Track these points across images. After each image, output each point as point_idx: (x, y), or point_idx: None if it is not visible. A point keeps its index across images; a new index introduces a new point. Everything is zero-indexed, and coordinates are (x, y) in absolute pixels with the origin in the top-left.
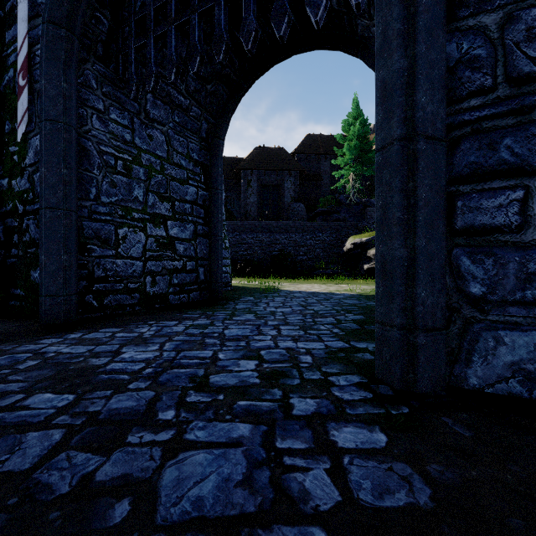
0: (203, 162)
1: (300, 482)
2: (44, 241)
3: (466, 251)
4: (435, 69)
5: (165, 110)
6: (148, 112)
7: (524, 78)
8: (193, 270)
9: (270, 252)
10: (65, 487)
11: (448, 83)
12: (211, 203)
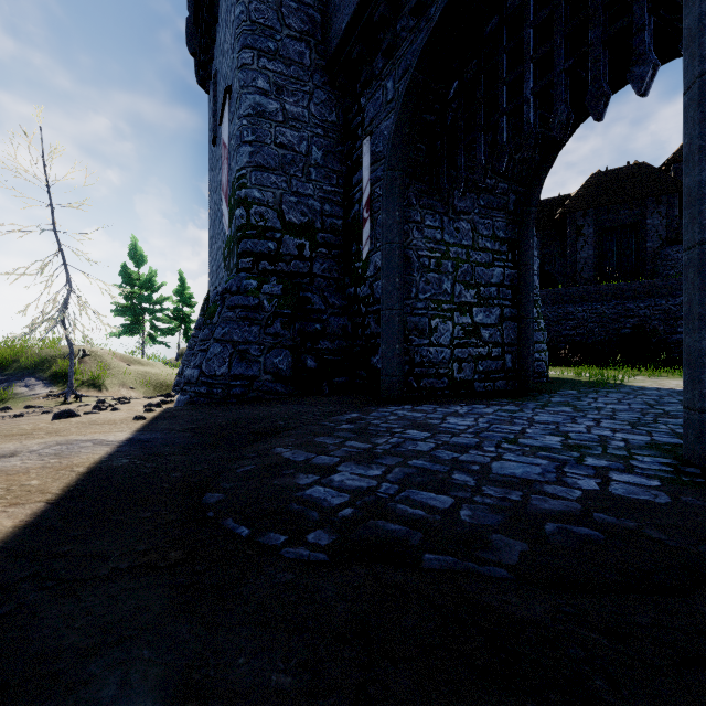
0: (510, 237)
1: (574, 481)
2: (385, 335)
3: None
4: None
5: (470, 199)
6: (455, 207)
7: None
8: (498, 356)
9: (617, 330)
10: (447, 458)
11: None
12: (520, 281)
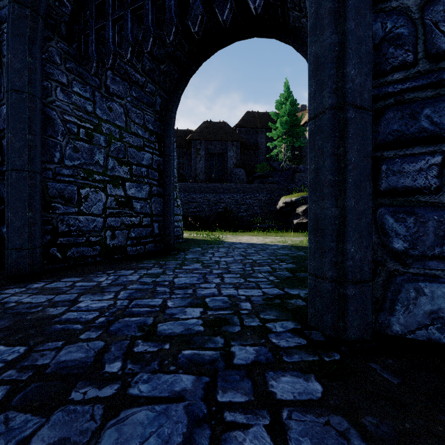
0: (157, 131)
1: (240, 443)
2: (10, 200)
3: (389, 210)
4: (362, 44)
5: (123, 86)
6: (108, 87)
7: (442, 54)
8: (148, 225)
9: (216, 209)
10: None
11: (373, 58)
12: (164, 167)
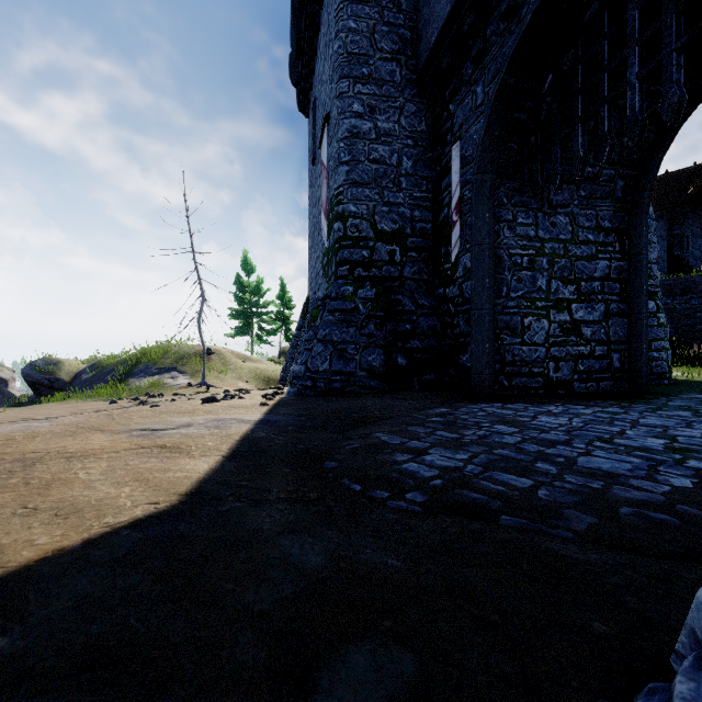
0: (617, 227)
1: (666, 478)
2: (474, 334)
3: None
4: None
5: (569, 191)
6: (551, 201)
7: None
8: (603, 355)
9: None
10: (532, 450)
11: None
12: (630, 273)
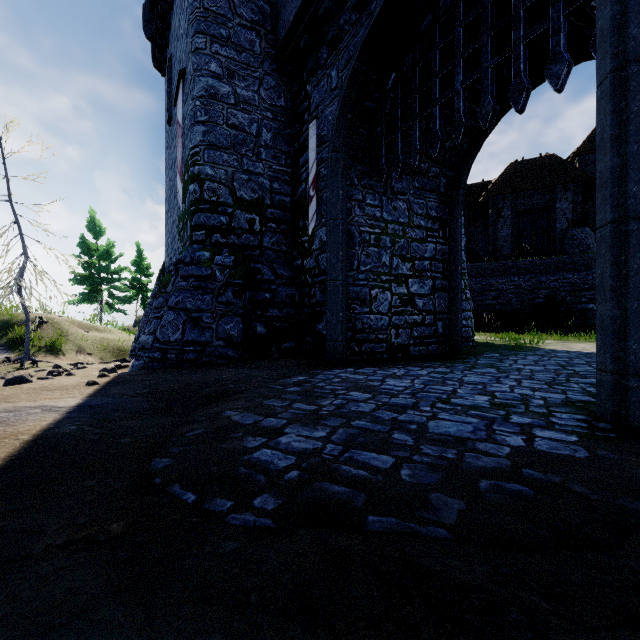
0: (441, 216)
1: (503, 438)
2: (329, 304)
3: None
4: None
5: (406, 181)
6: (393, 188)
7: None
8: (431, 323)
9: (531, 300)
10: (387, 418)
11: None
12: (450, 256)
